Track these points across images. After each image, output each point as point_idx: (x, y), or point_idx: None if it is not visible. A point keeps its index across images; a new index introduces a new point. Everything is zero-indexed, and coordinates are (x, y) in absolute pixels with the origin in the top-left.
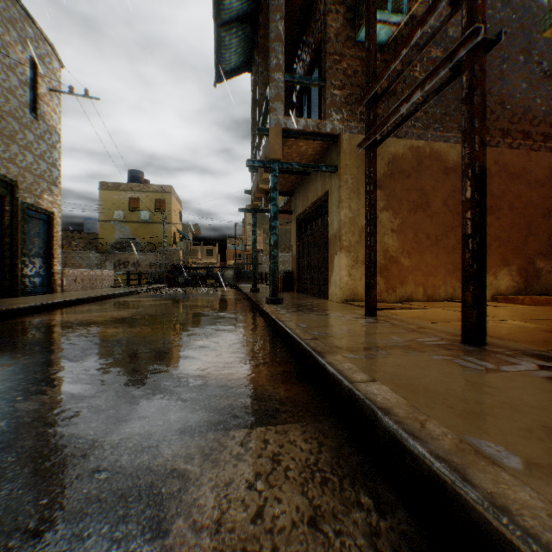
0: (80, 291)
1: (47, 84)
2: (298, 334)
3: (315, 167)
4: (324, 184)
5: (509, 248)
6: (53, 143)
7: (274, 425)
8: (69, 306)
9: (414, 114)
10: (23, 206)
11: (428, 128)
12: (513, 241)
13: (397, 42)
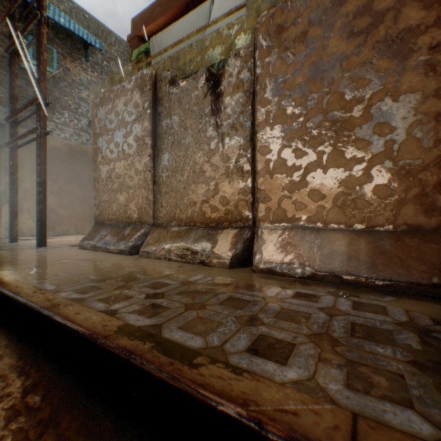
0: None
1: None
2: None
3: None
4: None
5: None
6: None
7: None
8: None
9: (32, 142)
10: None
11: (79, 135)
12: None
13: (56, 79)
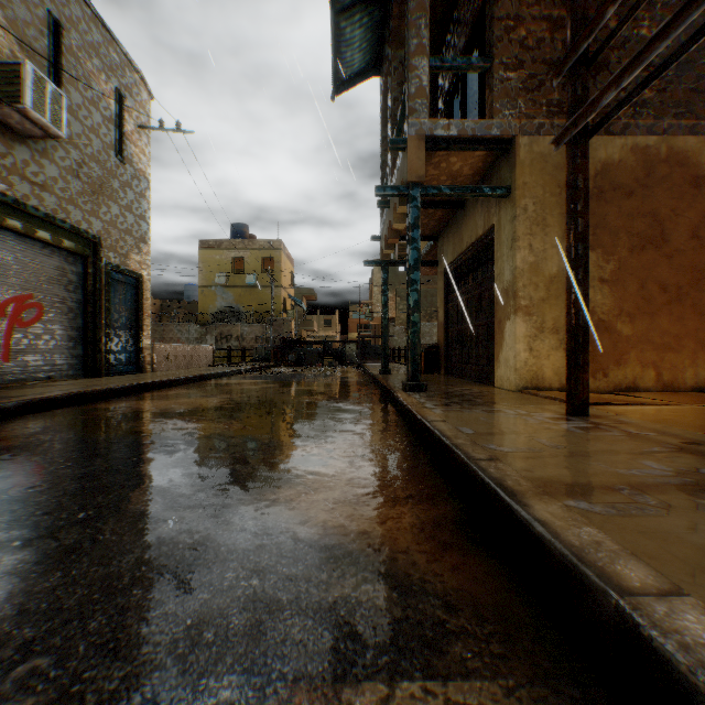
0: (172, 370)
1: (134, 119)
2: (463, 447)
3: (475, 191)
4: (488, 216)
5: None
6: (140, 191)
7: (441, 678)
8: (154, 389)
9: (671, 63)
10: (107, 268)
11: (662, 115)
12: None
13: None
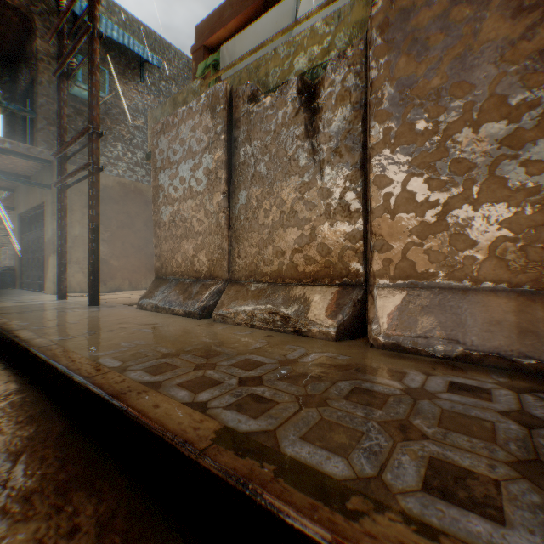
0: None
1: None
2: None
3: (27, 183)
4: (43, 195)
5: None
6: None
7: None
8: None
9: (82, 181)
10: None
11: (133, 171)
12: None
13: (108, 105)
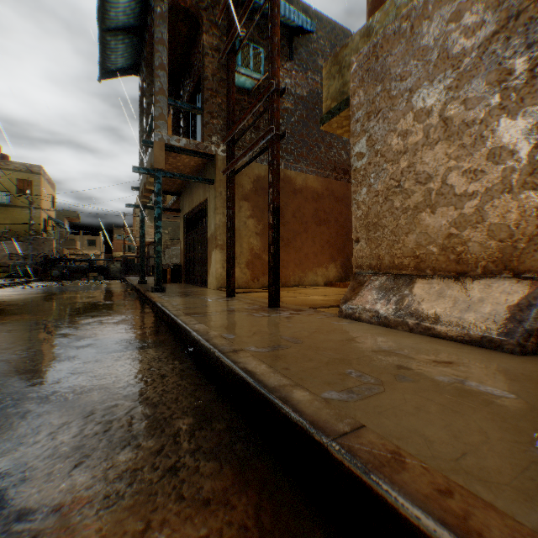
0: None
1: None
2: (168, 308)
3: (195, 179)
4: (205, 192)
5: (336, 249)
6: None
7: (140, 350)
8: None
9: (253, 160)
10: None
11: (282, 158)
12: (338, 244)
13: (260, 90)
